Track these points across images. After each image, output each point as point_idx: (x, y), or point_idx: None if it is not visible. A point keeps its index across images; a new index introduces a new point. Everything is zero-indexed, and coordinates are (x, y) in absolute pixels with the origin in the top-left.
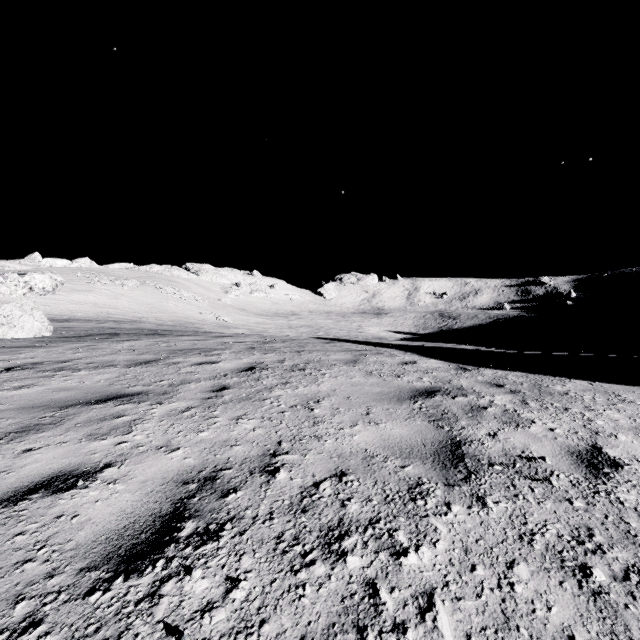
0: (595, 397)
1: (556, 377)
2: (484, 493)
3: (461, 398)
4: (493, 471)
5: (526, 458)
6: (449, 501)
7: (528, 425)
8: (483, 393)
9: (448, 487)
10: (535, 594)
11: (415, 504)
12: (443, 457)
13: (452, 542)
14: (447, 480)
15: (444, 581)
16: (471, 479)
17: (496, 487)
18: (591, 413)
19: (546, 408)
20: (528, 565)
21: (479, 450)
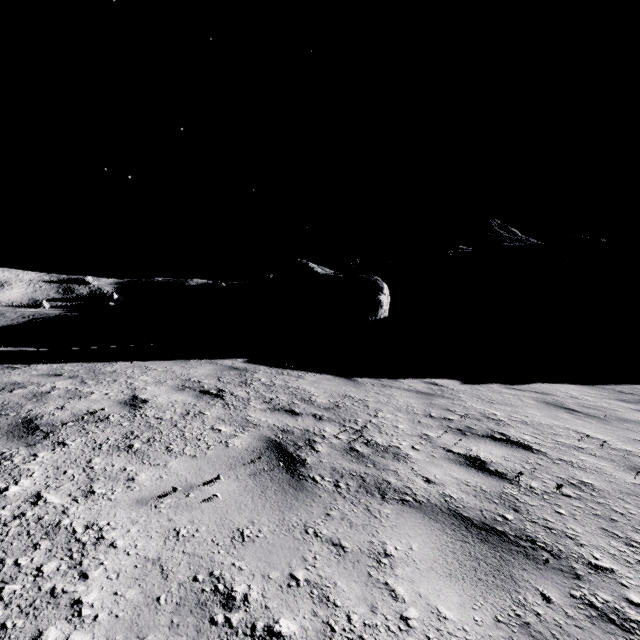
0: (134, 370)
1: (107, 362)
2: (63, 439)
3: (21, 390)
4: (67, 427)
5: (91, 413)
6: (35, 453)
7: (89, 395)
8: (43, 383)
9: (31, 447)
10: (106, 465)
11: (2, 465)
12: (18, 432)
13: (46, 469)
14: (28, 443)
15: (46, 486)
16: (50, 436)
17: (72, 434)
18: (132, 380)
19: (102, 383)
20: (100, 457)
21: (52, 419)
